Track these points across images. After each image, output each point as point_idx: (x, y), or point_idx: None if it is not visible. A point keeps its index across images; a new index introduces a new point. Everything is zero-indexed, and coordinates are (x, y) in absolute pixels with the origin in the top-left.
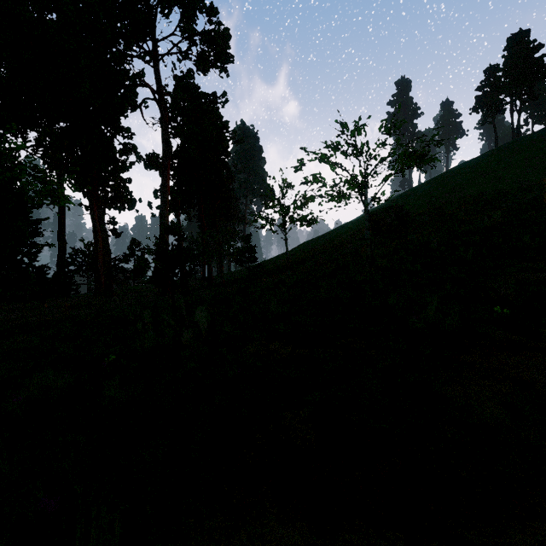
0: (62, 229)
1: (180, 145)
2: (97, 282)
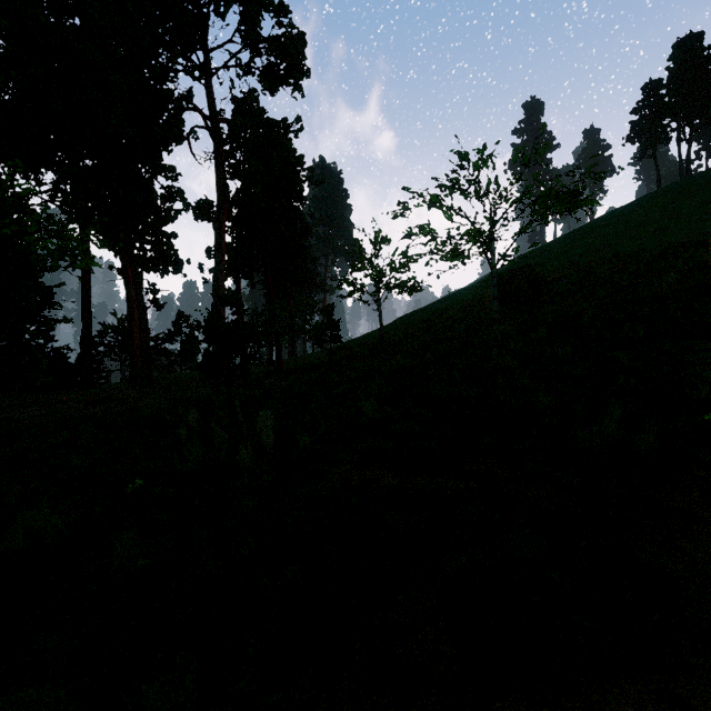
0: (87, 300)
1: (240, 188)
2: (132, 369)
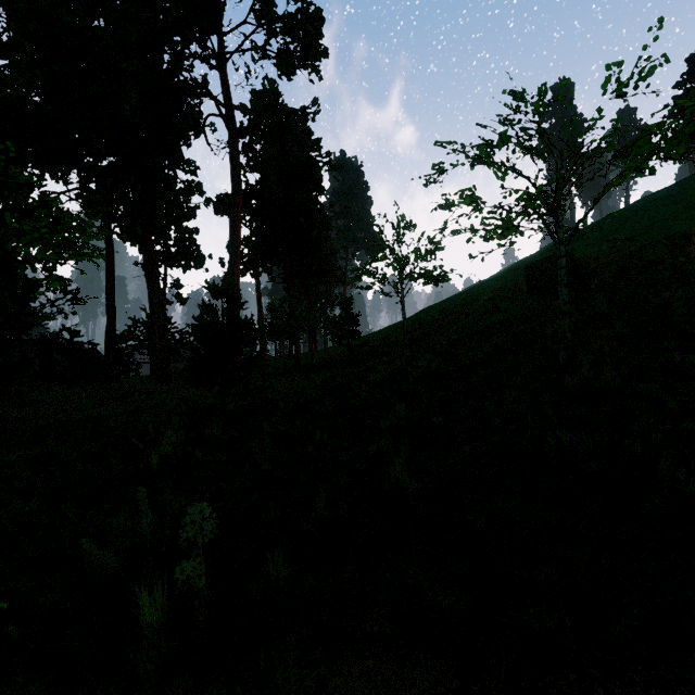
0: (111, 295)
1: (259, 181)
2: (154, 363)
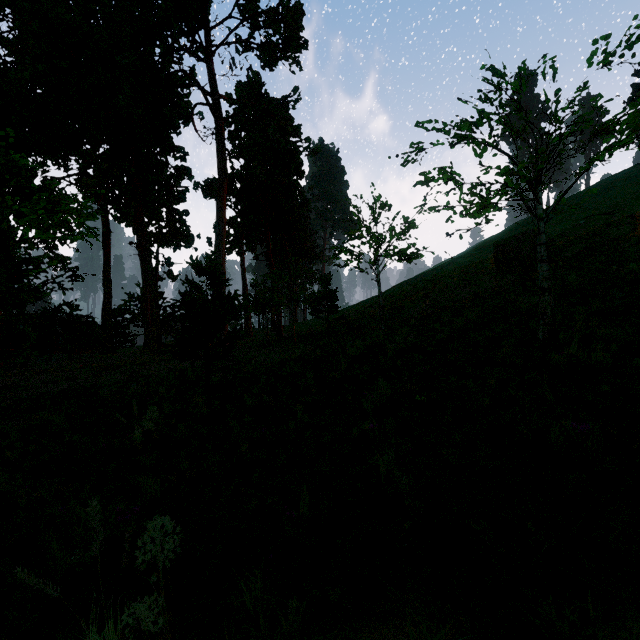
0: (107, 272)
1: (244, 166)
2: (146, 335)
